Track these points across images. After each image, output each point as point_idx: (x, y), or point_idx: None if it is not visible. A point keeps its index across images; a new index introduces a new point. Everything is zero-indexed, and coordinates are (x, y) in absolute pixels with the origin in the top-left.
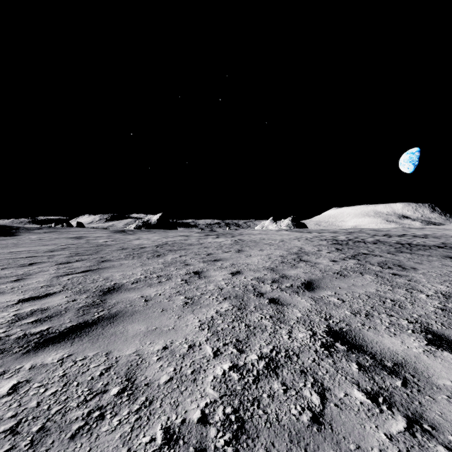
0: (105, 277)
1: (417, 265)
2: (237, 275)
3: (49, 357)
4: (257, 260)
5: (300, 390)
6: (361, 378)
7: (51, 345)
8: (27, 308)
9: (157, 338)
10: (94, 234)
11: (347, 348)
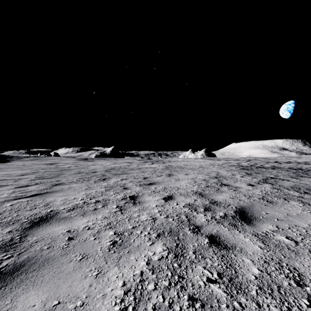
0: (47, 202)
1: None
2: (169, 200)
3: None
4: (185, 184)
5: None
6: None
7: None
8: None
9: None
10: (65, 161)
11: None
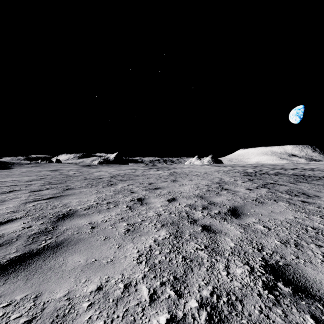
0: (64, 203)
1: (318, 193)
2: (173, 201)
3: None
4: (188, 189)
5: None
6: None
7: None
8: None
9: (94, 274)
10: (68, 167)
11: (292, 290)
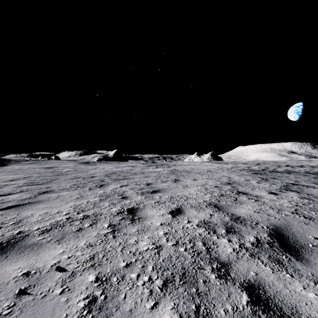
0: (21, 218)
1: None
2: (178, 215)
3: None
4: (195, 192)
5: None
6: None
7: None
8: None
9: None
10: (65, 164)
11: None
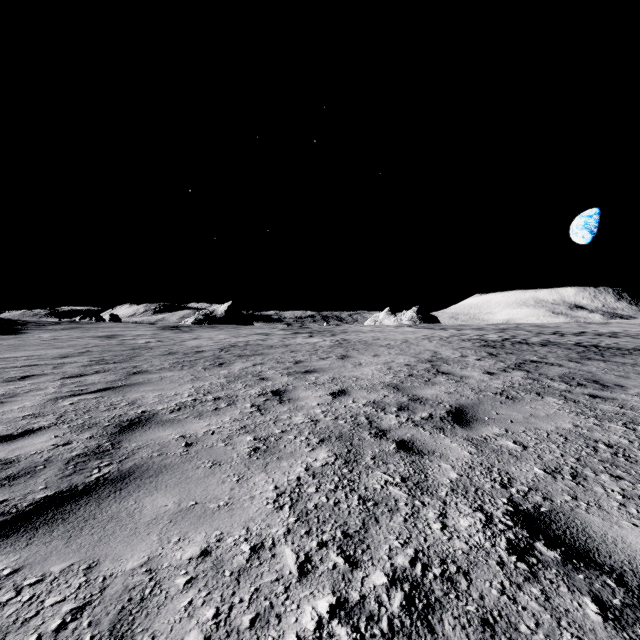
0: (131, 399)
1: (623, 381)
2: (341, 396)
3: None
4: (371, 372)
5: None
6: None
7: None
8: None
9: (194, 528)
10: (134, 331)
11: (562, 556)
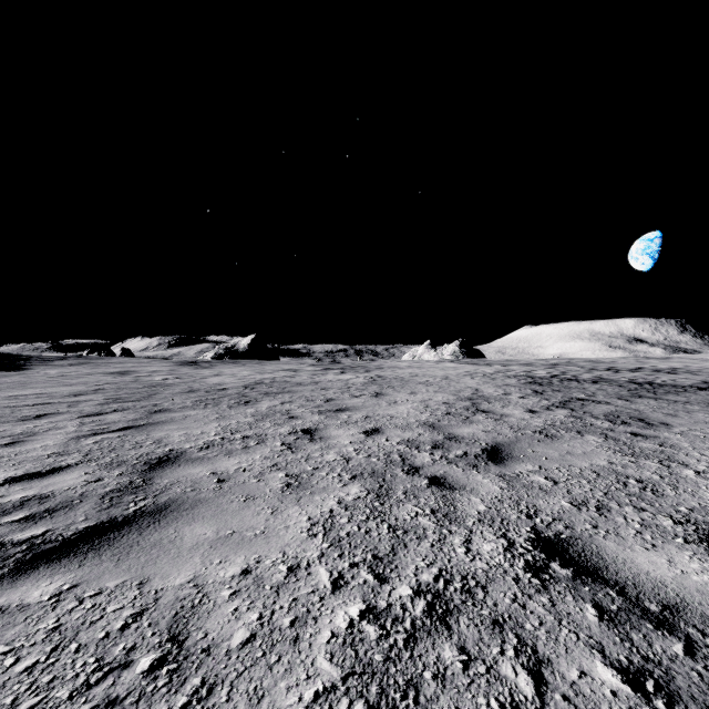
0: (156, 438)
1: (670, 419)
2: (374, 435)
3: (36, 591)
4: (406, 411)
5: (494, 663)
6: (606, 638)
7: (43, 565)
8: (16, 494)
9: (234, 552)
10: (149, 367)
11: (573, 573)
